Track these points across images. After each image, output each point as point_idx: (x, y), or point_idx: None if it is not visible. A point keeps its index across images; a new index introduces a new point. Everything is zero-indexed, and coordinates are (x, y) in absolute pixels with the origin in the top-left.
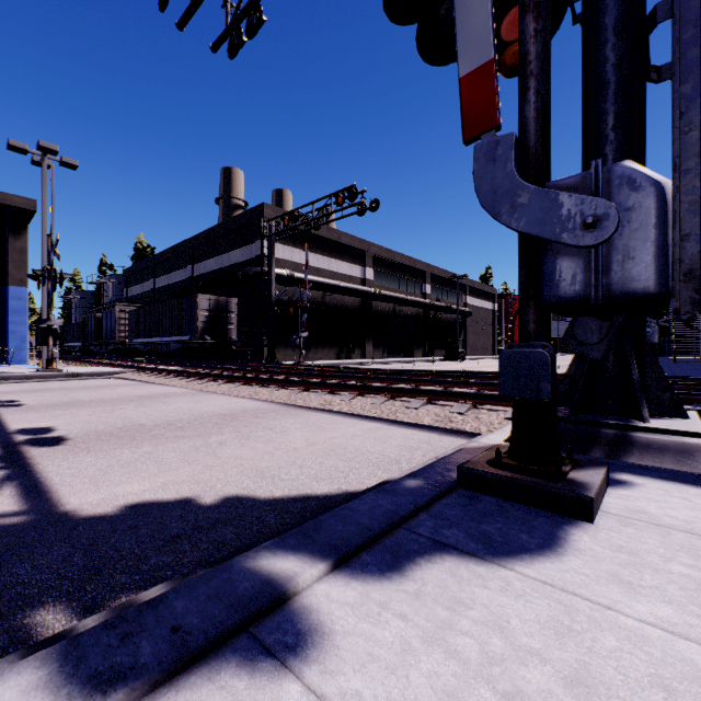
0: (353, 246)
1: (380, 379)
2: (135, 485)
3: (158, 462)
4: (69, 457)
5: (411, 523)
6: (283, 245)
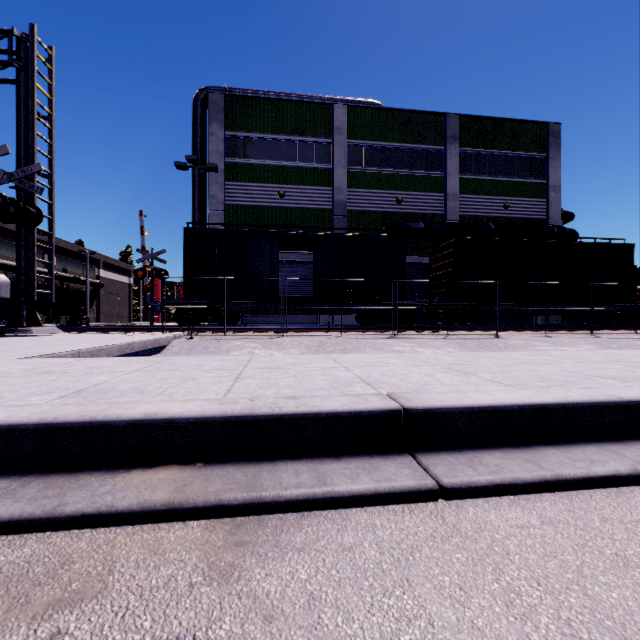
0: None
1: None
2: None
3: None
4: None
5: None
6: None
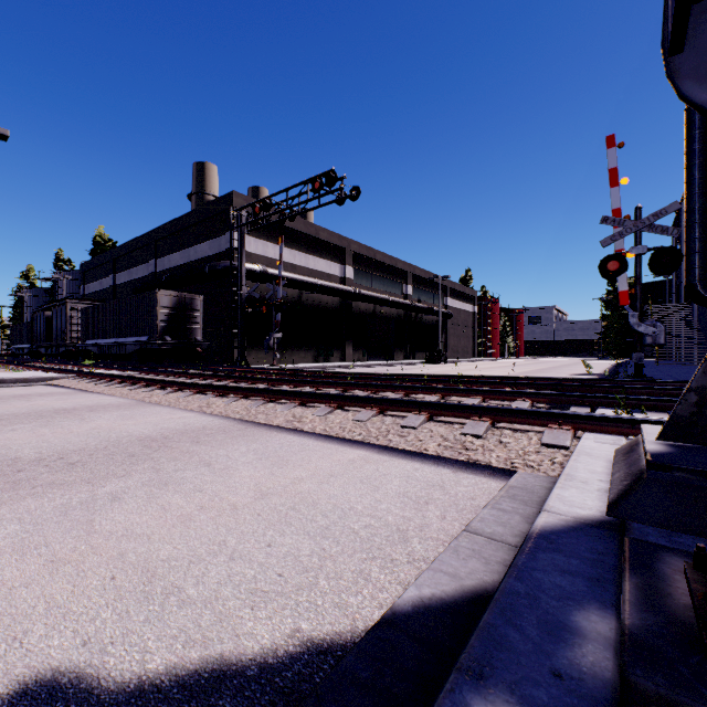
0: (331, 243)
1: (363, 386)
2: None
3: None
4: None
5: None
6: (255, 239)
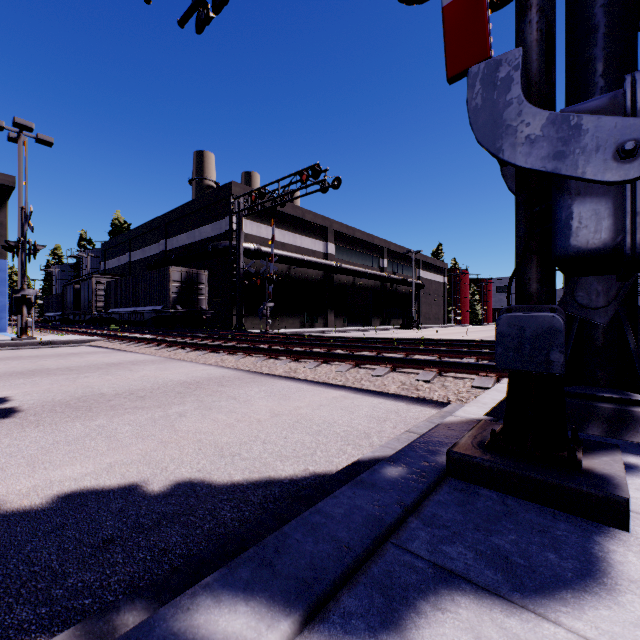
0: (316, 223)
1: (343, 346)
2: (76, 468)
3: (109, 438)
4: (14, 432)
5: (400, 534)
6: (250, 221)
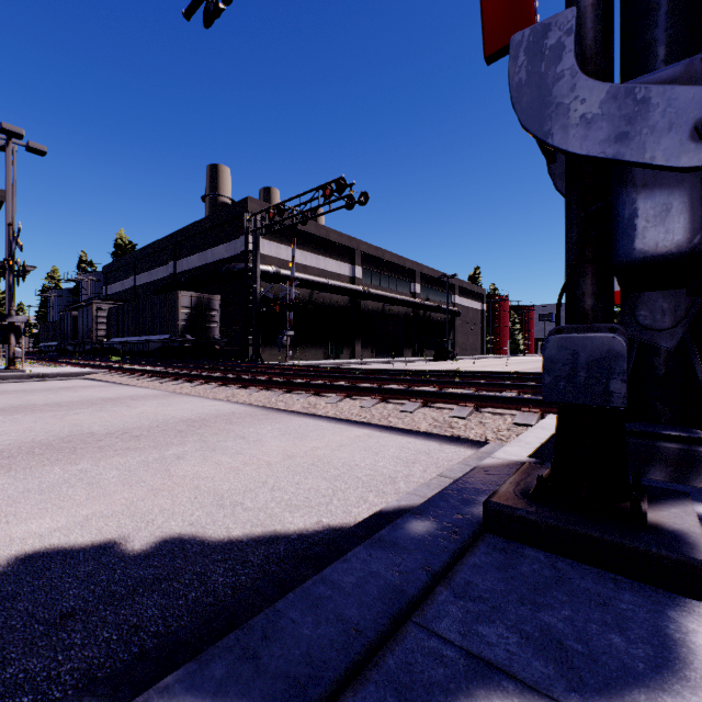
0: (341, 244)
1: (370, 379)
2: (45, 521)
3: (90, 485)
4: None
5: (425, 609)
6: (269, 241)
